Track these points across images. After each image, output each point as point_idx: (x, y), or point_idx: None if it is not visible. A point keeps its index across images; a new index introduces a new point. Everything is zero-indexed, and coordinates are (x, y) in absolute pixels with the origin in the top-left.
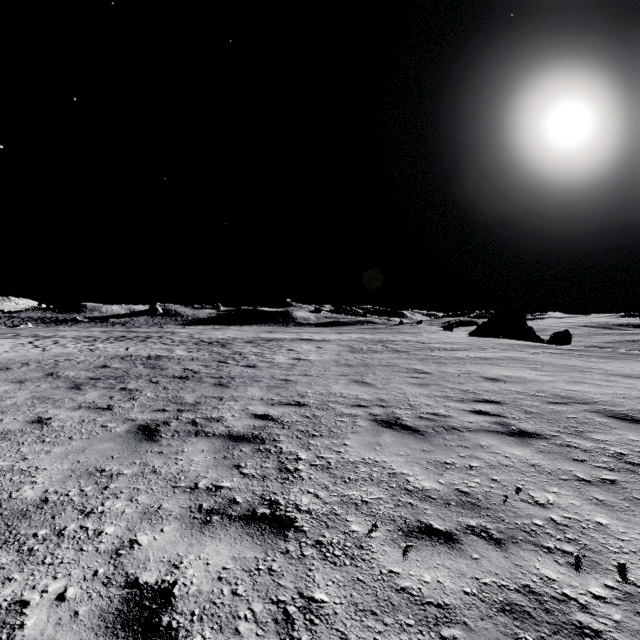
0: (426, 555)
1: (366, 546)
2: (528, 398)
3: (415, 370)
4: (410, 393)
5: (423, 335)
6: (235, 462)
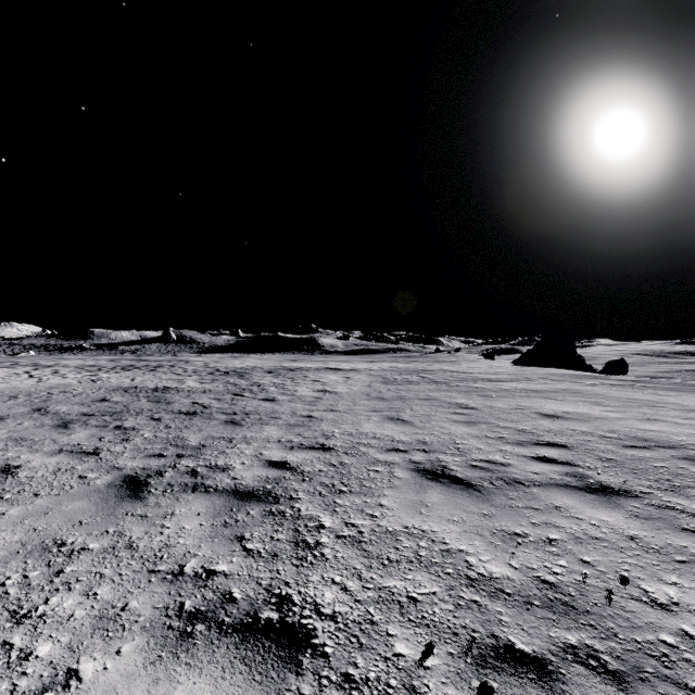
0: None
1: (420, 686)
2: (599, 440)
3: (458, 405)
4: (456, 433)
5: (462, 364)
6: (238, 531)
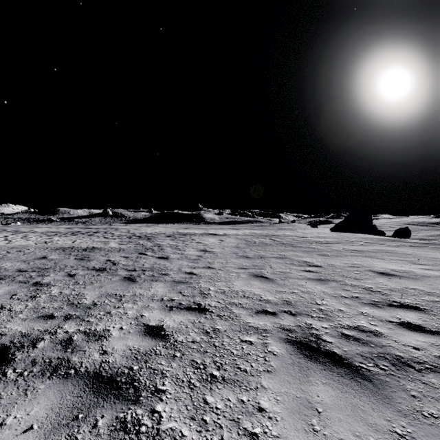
0: None
1: None
2: None
3: (306, 263)
4: (313, 292)
5: (298, 231)
6: None
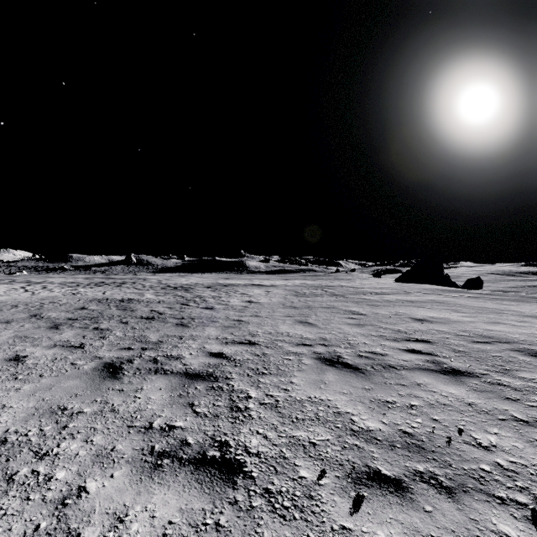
0: (377, 507)
1: (315, 495)
2: (454, 337)
3: (352, 312)
4: (349, 333)
5: (356, 281)
6: (189, 400)
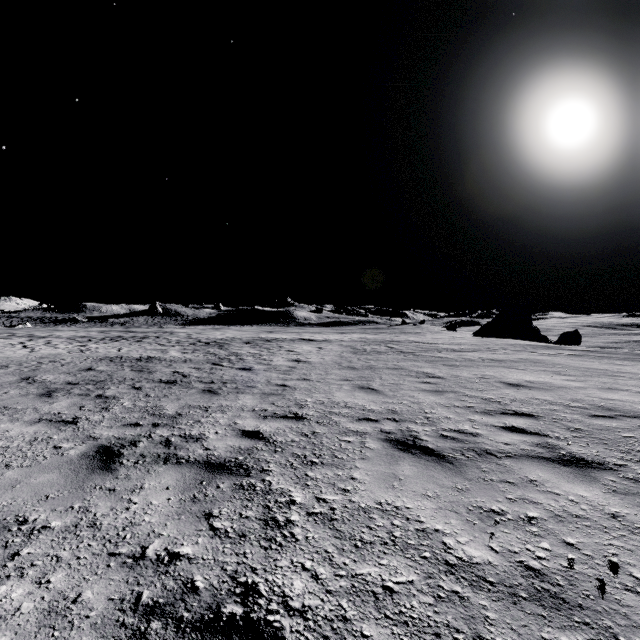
0: None
1: None
2: (565, 410)
3: (425, 374)
4: (425, 402)
5: (427, 335)
6: (206, 507)
